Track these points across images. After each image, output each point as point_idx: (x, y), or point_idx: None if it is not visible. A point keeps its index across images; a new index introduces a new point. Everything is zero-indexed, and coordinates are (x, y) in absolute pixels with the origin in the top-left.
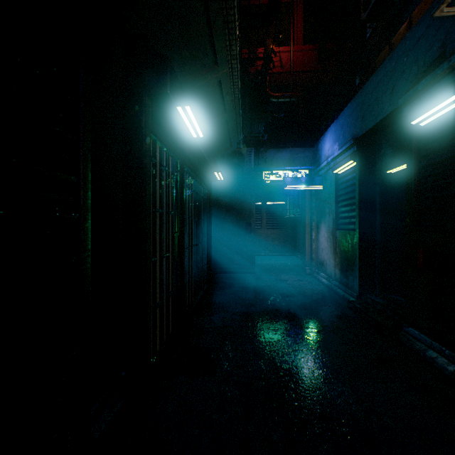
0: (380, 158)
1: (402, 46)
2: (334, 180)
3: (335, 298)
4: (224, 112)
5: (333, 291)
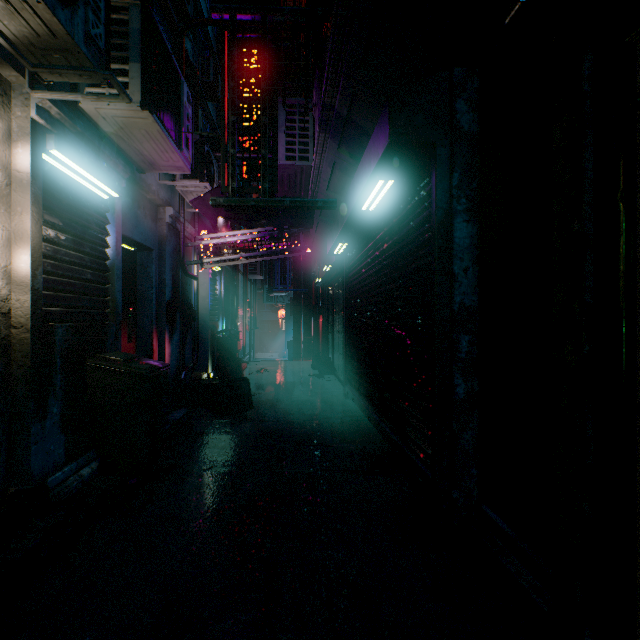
0: None
1: None
2: None
3: None
4: None
5: None
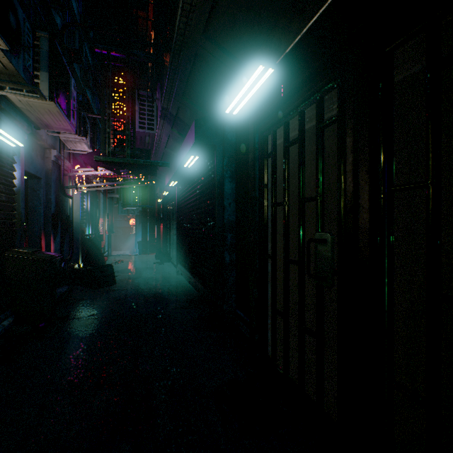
0: None
1: None
2: None
3: None
4: None
5: None
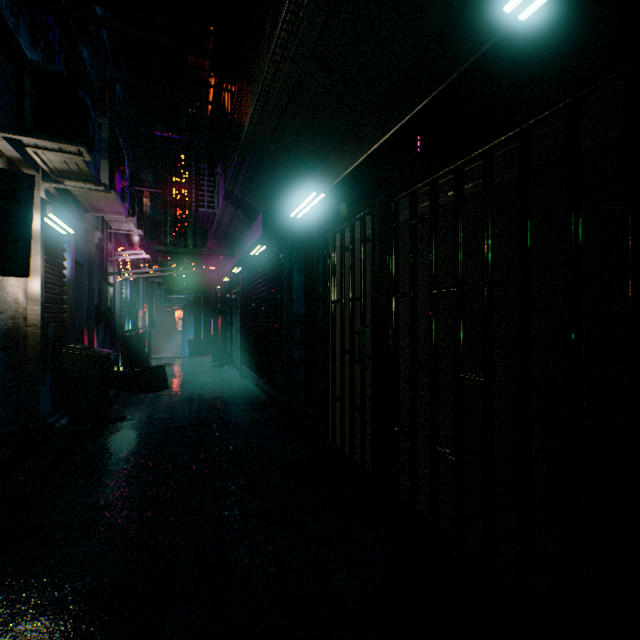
0: None
1: None
2: None
3: None
4: None
5: None
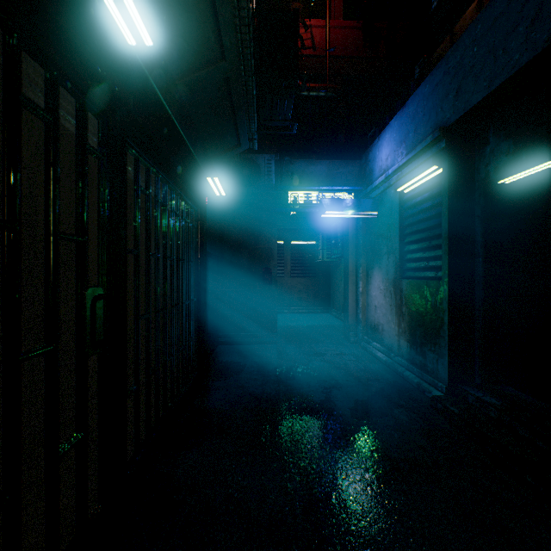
0: (485, 161)
1: None
2: (398, 203)
3: (406, 389)
4: (221, 58)
5: (397, 374)
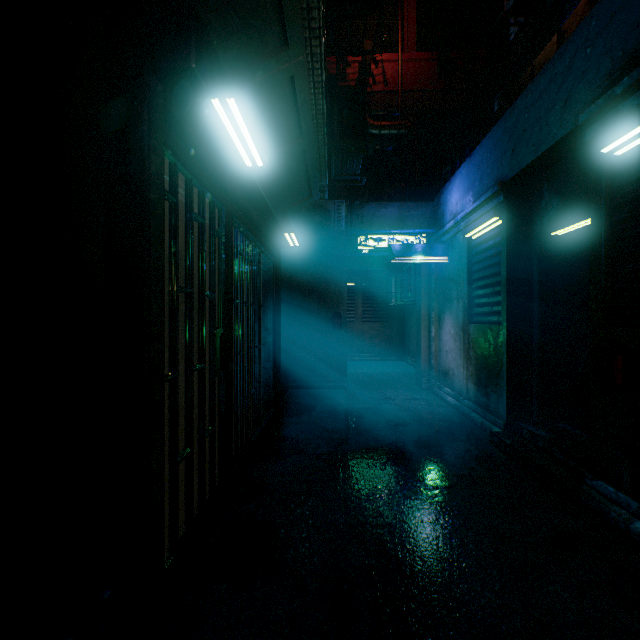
0: (540, 214)
1: (582, 30)
2: (466, 249)
3: (470, 428)
4: (299, 136)
5: (464, 416)
